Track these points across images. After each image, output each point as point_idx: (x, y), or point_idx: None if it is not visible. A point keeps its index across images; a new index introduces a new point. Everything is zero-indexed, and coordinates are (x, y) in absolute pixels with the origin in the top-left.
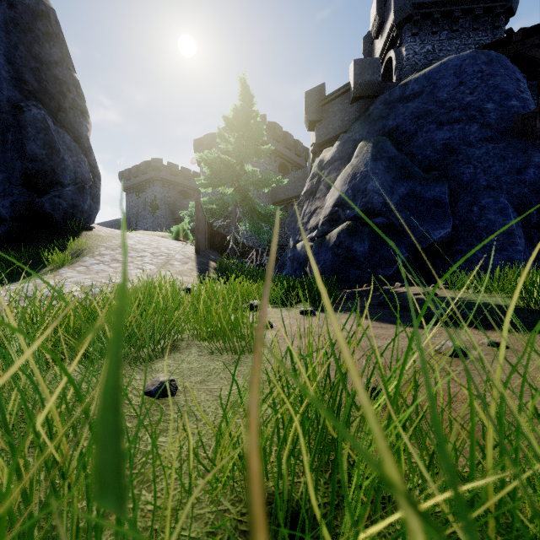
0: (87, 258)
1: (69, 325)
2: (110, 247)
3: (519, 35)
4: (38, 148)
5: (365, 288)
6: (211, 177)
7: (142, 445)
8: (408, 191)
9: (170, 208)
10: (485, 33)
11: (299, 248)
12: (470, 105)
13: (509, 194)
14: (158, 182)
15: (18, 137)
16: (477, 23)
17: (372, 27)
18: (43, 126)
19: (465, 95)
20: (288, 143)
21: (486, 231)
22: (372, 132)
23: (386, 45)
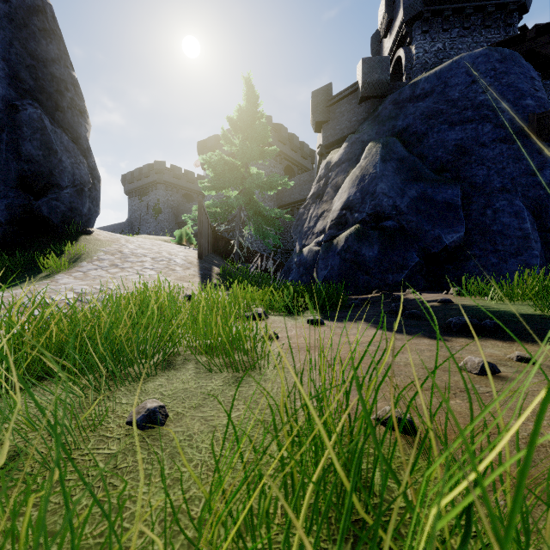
0: (85, 263)
1: (52, 338)
2: (109, 252)
3: (533, 32)
4: (34, 148)
5: (375, 295)
6: (214, 180)
7: (115, 498)
8: (419, 194)
9: (173, 212)
10: (498, 30)
11: (306, 253)
12: (483, 105)
13: (524, 196)
14: (161, 185)
15: (13, 137)
16: (489, 20)
17: (381, 25)
18: (39, 126)
19: (478, 94)
20: (294, 145)
21: (500, 235)
22: (381, 132)
23: (395, 44)
